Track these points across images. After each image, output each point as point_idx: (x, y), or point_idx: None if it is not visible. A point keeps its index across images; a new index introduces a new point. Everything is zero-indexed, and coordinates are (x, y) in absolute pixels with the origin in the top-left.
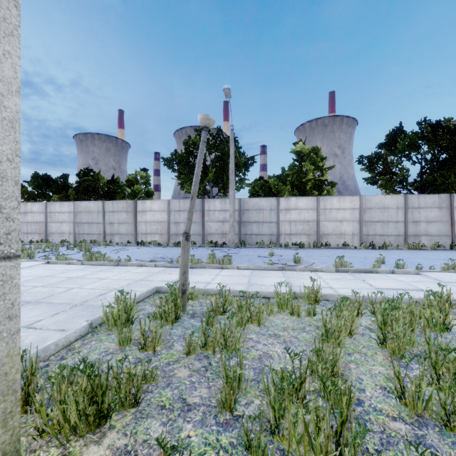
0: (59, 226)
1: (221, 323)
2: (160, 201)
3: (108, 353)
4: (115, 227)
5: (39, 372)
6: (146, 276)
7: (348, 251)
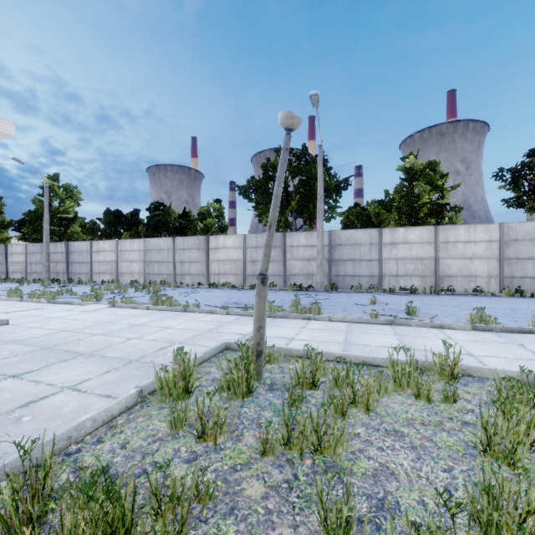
0: (129, 266)
1: (310, 403)
2: (235, 236)
3: (156, 439)
4: (186, 267)
5: (56, 471)
6: (215, 327)
7: (482, 300)
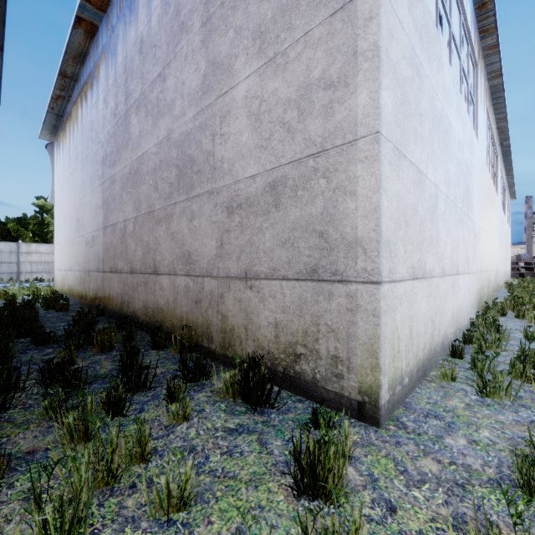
0: None
1: None
2: None
3: None
4: None
5: None
6: None
7: None
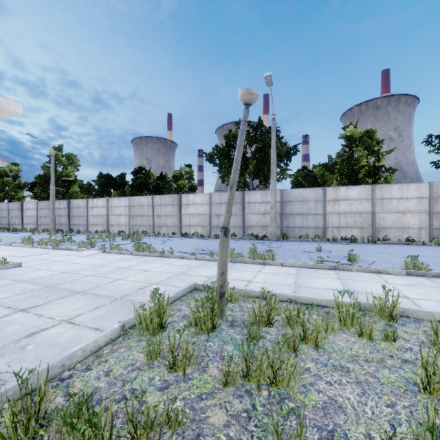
0: (117, 219)
1: (266, 339)
2: (202, 194)
3: (134, 368)
4: (163, 220)
5: (49, 396)
6: (186, 270)
7: (414, 248)
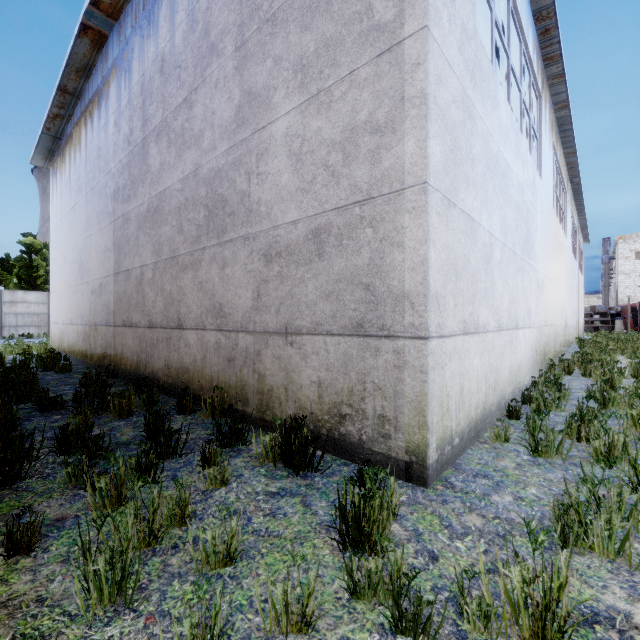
0: None
1: None
2: None
3: None
4: None
5: None
6: None
7: None
